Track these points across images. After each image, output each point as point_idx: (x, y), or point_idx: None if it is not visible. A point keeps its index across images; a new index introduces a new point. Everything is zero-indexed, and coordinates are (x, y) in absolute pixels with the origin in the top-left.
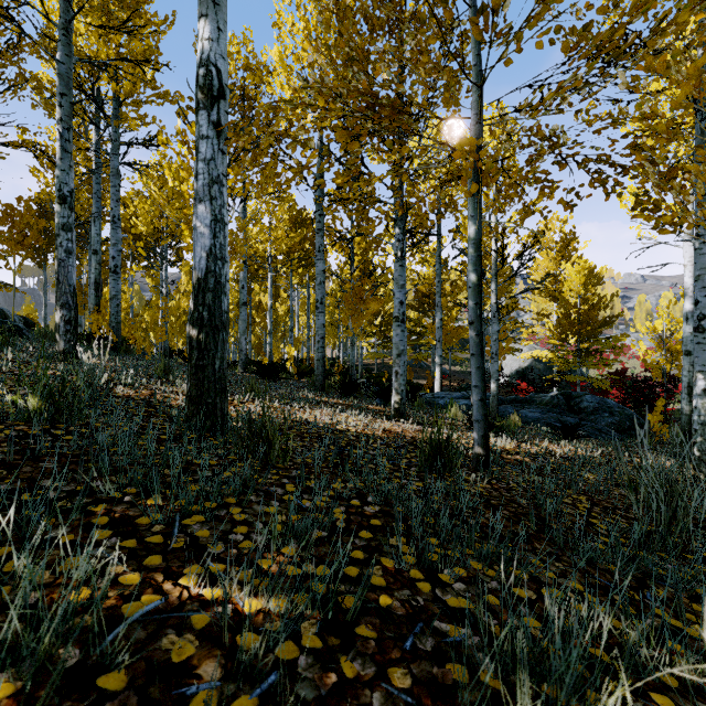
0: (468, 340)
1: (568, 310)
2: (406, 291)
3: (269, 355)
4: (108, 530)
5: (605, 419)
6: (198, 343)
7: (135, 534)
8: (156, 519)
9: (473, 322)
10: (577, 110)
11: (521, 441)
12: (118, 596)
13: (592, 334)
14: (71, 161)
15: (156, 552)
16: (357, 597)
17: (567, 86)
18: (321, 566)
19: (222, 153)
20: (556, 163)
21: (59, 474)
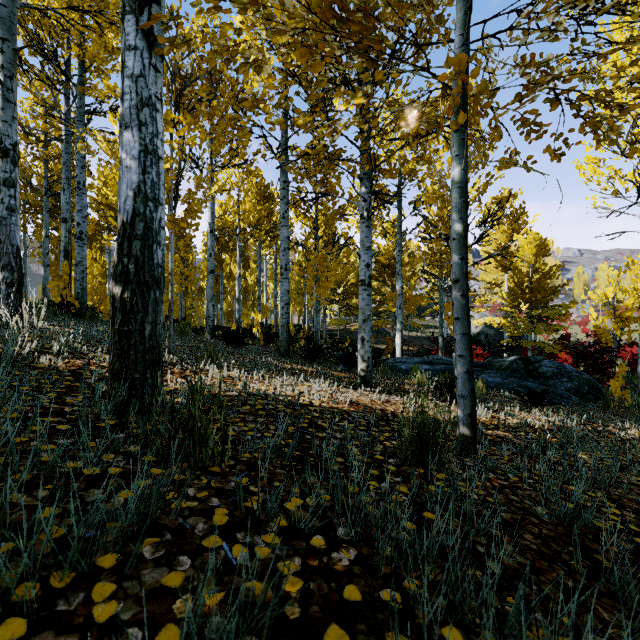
0: (423, 308)
1: (521, 279)
2: (372, 254)
3: (238, 322)
4: None
5: (564, 384)
6: (121, 303)
7: None
8: None
9: (458, 280)
10: (573, 39)
11: (492, 411)
12: None
13: (543, 302)
14: (14, 112)
15: None
16: None
17: None
18: None
19: (155, 70)
20: (547, 101)
21: None
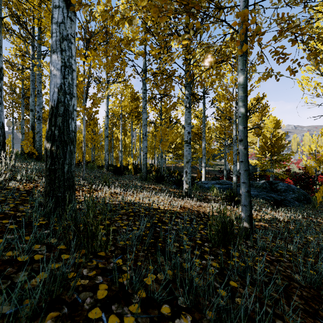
0: (215, 155)
1: (266, 140)
2: (191, 126)
3: (121, 162)
4: None
5: (290, 195)
6: (50, 153)
7: None
8: None
9: (242, 140)
10: (305, 5)
11: (256, 210)
12: None
13: (278, 152)
14: (0, 51)
15: None
16: None
17: None
18: None
19: (70, 20)
20: (290, 41)
21: None
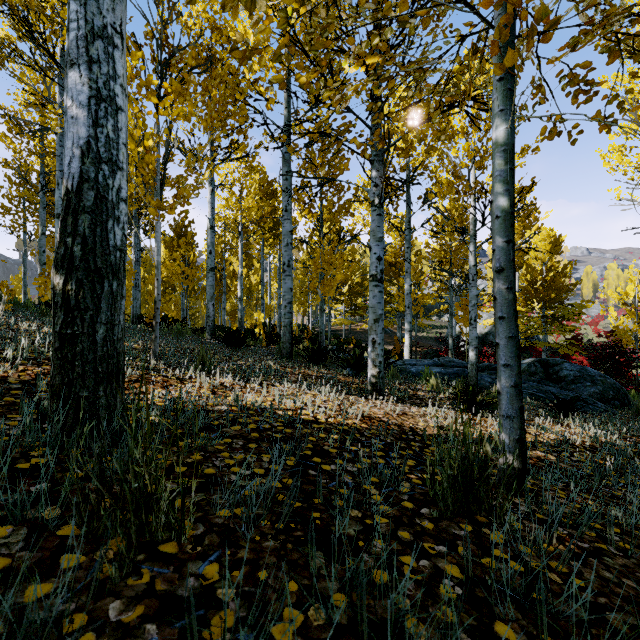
0: (429, 308)
1: (534, 277)
2: (385, 245)
3: (240, 322)
4: None
5: (587, 389)
6: (63, 298)
7: None
8: None
9: (503, 269)
10: None
11: None
12: None
13: (558, 301)
14: None
15: None
16: None
17: None
18: None
19: None
20: (606, 51)
21: None
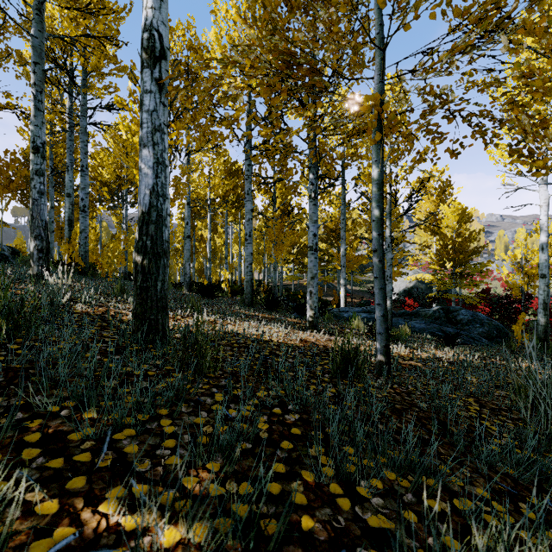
0: (365, 266)
1: (446, 242)
2: (318, 226)
3: (209, 278)
4: (38, 447)
5: (477, 329)
6: (142, 268)
7: (64, 452)
8: (88, 434)
9: (377, 250)
10: (463, 73)
11: (412, 348)
12: (30, 530)
13: (465, 261)
14: (43, 118)
15: (81, 472)
16: (279, 526)
17: (460, 45)
18: (244, 483)
19: (163, 106)
20: (445, 118)
21: (2, 389)
